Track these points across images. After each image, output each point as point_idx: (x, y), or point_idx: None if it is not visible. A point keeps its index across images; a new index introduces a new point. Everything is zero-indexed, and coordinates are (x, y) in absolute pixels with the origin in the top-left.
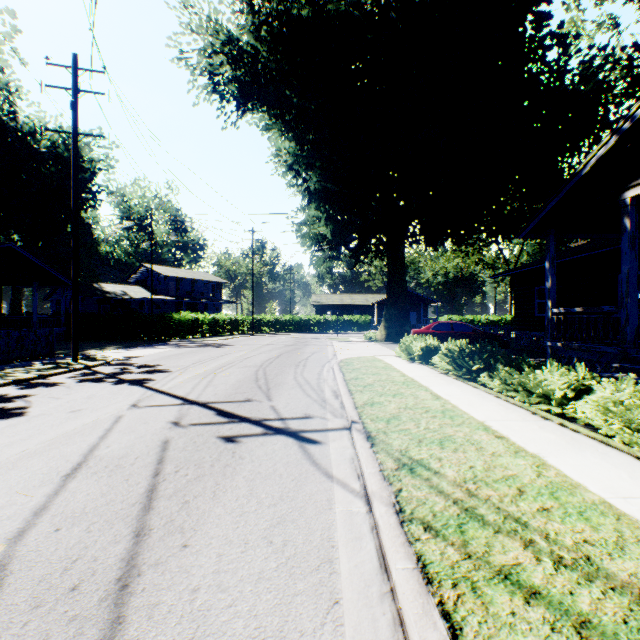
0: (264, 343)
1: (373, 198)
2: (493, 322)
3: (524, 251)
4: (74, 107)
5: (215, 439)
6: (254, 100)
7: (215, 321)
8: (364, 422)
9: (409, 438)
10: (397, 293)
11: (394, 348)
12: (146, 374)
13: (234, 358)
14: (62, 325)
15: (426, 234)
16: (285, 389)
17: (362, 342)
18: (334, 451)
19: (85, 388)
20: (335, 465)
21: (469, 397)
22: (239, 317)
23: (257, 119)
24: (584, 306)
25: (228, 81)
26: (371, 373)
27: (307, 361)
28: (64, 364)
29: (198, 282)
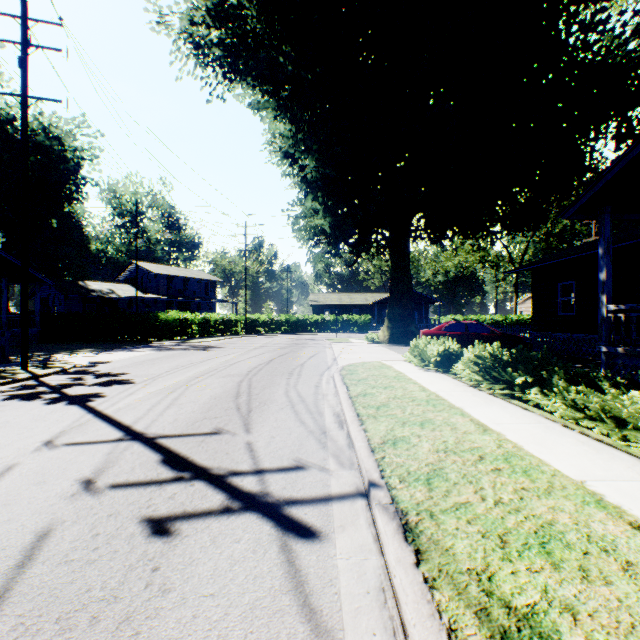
0: (257, 345)
1: (375, 189)
2: (498, 322)
3: (529, 248)
4: (23, 64)
5: (134, 526)
6: (244, 73)
7: (206, 321)
8: (390, 485)
9: (480, 532)
10: (401, 290)
11: (400, 351)
12: (101, 387)
13: (218, 364)
14: (36, 325)
15: (432, 227)
16: (271, 411)
17: (364, 344)
18: (344, 563)
19: (4, 410)
20: (349, 616)
21: (528, 427)
22: (232, 317)
23: (248, 96)
24: (622, 303)
25: (212, 44)
26: (382, 386)
27: (303, 368)
28: (8, 373)
29: (190, 280)
